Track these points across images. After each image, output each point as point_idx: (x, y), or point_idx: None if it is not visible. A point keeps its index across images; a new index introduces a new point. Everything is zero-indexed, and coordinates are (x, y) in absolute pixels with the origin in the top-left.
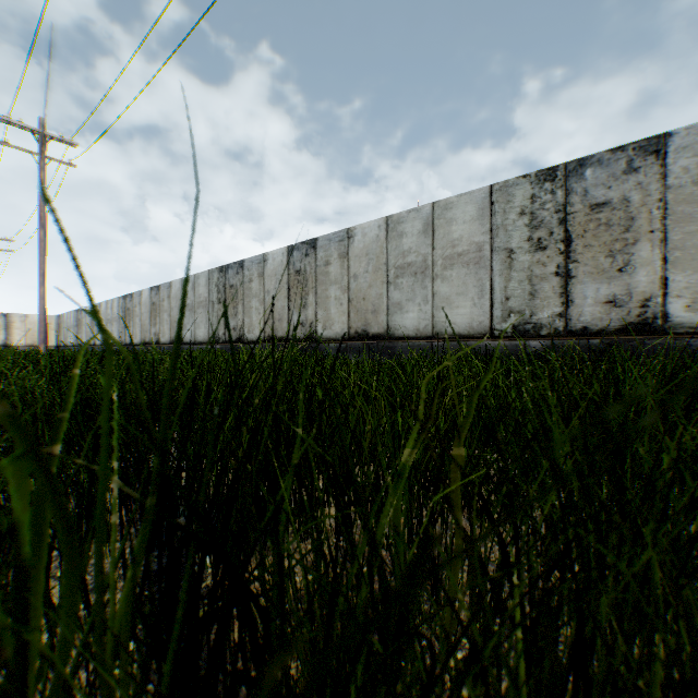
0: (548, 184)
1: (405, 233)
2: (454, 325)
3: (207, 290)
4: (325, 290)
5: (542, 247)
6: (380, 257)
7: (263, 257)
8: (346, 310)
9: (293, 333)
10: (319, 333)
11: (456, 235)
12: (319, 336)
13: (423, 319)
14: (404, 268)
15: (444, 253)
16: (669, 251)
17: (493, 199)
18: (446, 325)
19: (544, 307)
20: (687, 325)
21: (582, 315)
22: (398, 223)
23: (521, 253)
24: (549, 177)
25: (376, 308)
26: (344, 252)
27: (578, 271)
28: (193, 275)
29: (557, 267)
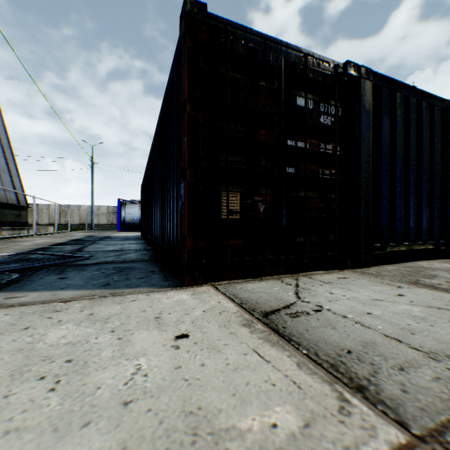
0: None
1: None
2: None
3: None
4: None
5: None
6: None
7: None
8: None
9: None
10: None
11: None
12: None
13: None
14: None
15: None
16: (40, 216)
17: None
18: None
19: None
20: (41, 224)
21: (30, 222)
22: None
23: None
24: None
25: None
26: None
27: (30, 217)
28: None
29: None
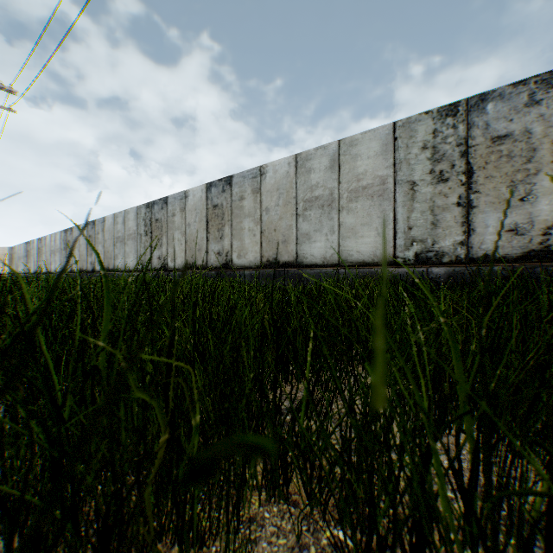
0: (449, 119)
1: (312, 169)
2: (359, 253)
3: (136, 224)
4: (240, 222)
5: (444, 178)
6: (289, 192)
7: (184, 194)
8: (258, 240)
9: (211, 261)
10: (234, 261)
11: (361, 169)
12: (234, 264)
13: (330, 247)
14: (311, 201)
15: (349, 187)
16: None
17: (396, 135)
18: (351, 253)
19: (446, 235)
20: None
21: (484, 243)
22: (306, 159)
23: (424, 185)
24: (450, 112)
25: (286, 238)
26: (256, 188)
27: (480, 201)
28: (124, 211)
29: (459, 198)
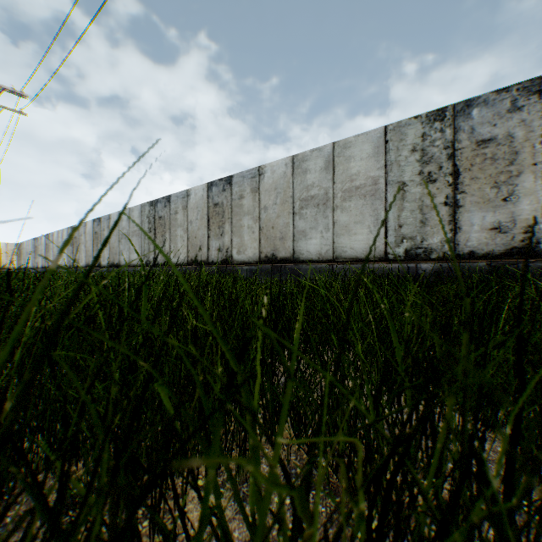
0: (437, 124)
1: (308, 170)
2: (352, 250)
3: (140, 221)
4: (239, 220)
5: (432, 179)
6: (286, 191)
7: (186, 193)
8: (257, 237)
9: (212, 257)
10: (234, 257)
11: (354, 170)
12: (234, 260)
13: (325, 244)
14: (307, 200)
15: (343, 187)
16: None
17: (387, 138)
18: (345, 250)
19: (434, 233)
20: None
21: (469, 241)
22: (303, 161)
23: (413, 186)
24: (438, 117)
25: (284, 235)
26: (255, 187)
27: (465, 200)
28: (128, 208)
29: (446, 198)
